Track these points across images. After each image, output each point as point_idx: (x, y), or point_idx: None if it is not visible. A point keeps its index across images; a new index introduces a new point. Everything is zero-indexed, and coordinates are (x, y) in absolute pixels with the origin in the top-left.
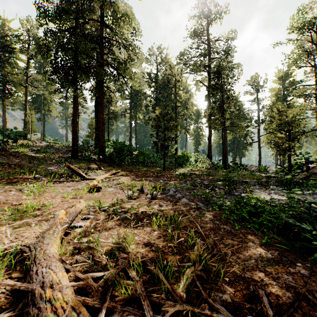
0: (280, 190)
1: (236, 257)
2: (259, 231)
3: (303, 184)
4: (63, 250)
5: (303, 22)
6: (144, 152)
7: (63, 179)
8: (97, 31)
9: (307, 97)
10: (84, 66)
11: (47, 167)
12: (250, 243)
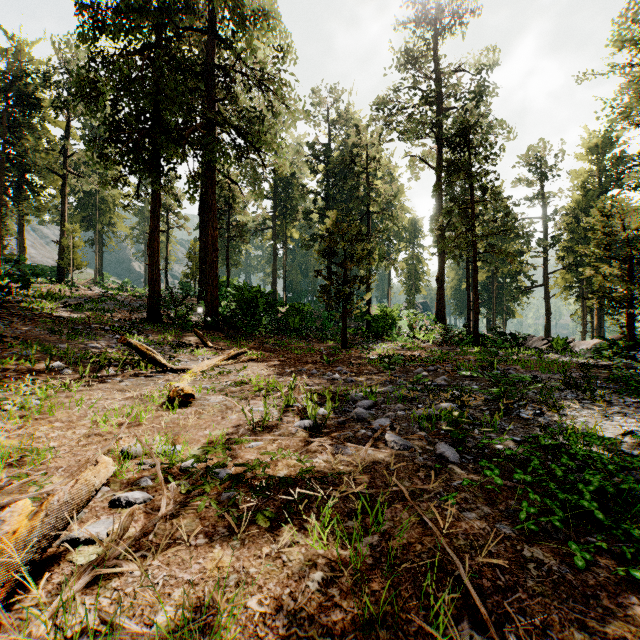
0: (632, 404)
1: None
2: None
3: None
4: None
5: None
6: (302, 309)
7: (116, 370)
8: (203, 55)
9: None
10: (173, 126)
11: (89, 342)
12: None
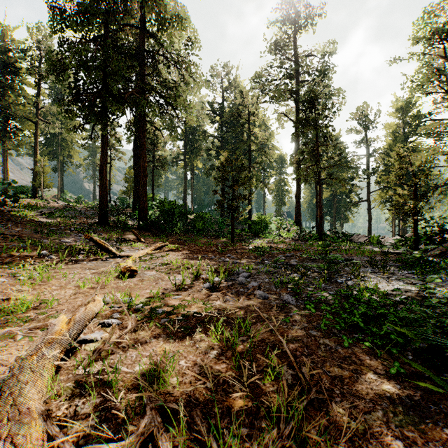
0: (405, 274)
1: (349, 404)
2: (382, 350)
3: (439, 265)
4: (55, 391)
5: (433, 28)
6: (204, 216)
7: (83, 256)
8: (136, 42)
9: (438, 137)
10: (117, 92)
11: (62, 238)
12: (371, 376)
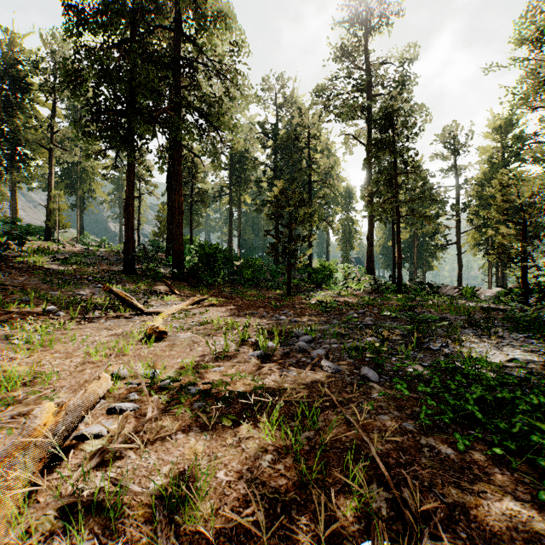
0: (519, 339)
1: None
2: (517, 458)
3: None
4: (23, 527)
5: (543, 25)
6: (254, 263)
7: (100, 313)
8: (170, 48)
9: None
10: (145, 109)
11: (76, 290)
12: (509, 504)
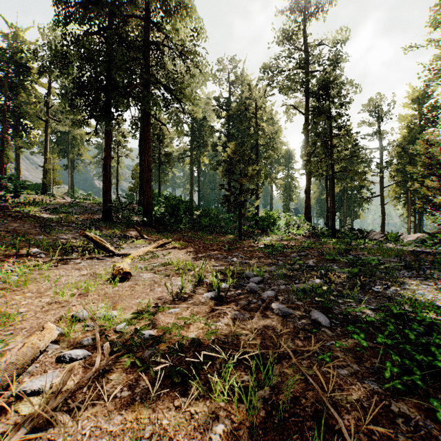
0: None
1: None
2: None
3: None
4: None
5: None
6: (211, 212)
7: (77, 254)
8: (141, 35)
9: None
10: (120, 84)
11: (60, 234)
12: None
